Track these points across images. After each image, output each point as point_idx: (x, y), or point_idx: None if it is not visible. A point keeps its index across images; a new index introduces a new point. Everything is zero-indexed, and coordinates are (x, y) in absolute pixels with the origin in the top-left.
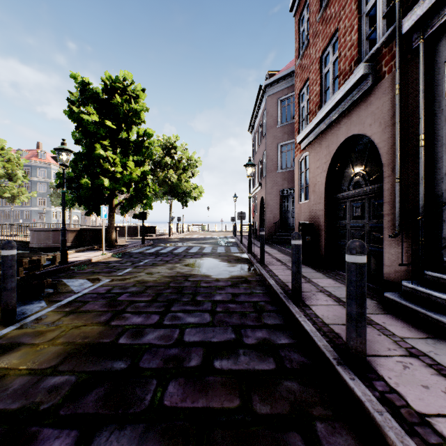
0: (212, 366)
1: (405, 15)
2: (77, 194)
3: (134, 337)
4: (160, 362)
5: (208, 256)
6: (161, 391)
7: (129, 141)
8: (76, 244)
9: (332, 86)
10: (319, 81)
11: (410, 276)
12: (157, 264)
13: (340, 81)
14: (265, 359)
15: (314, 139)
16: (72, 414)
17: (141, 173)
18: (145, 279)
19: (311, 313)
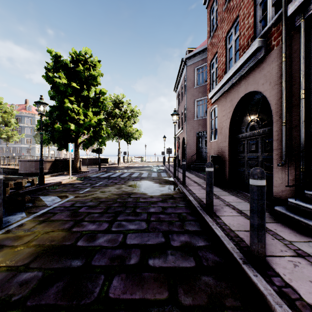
0: (147, 264)
1: (289, 3)
2: (52, 135)
3: (89, 240)
4: (107, 261)
5: (145, 179)
6: (107, 285)
7: (89, 98)
8: (51, 170)
9: (234, 57)
10: (225, 53)
11: (293, 194)
12: (108, 185)
13: (240, 53)
14: (187, 258)
15: (221, 96)
16: (36, 304)
17: (97, 120)
18: (100, 196)
19: (220, 222)
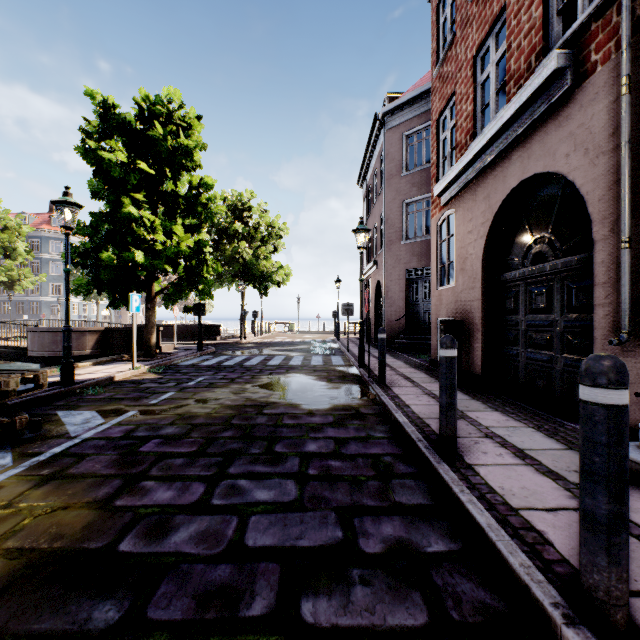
0: (296, 617)
1: None
2: (96, 276)
3: (151, 537)
4: (191, 605)
5: (296, 370)
6: None
7: (177, 196)
8: (98, 351)
9: (495, 100)
10: (472, 94)
11: None
12: (216, 384)
13: (510, 89)
14: (404, 594)
15: (464, 188)
16: None
17: (194, 244)
18: (193, 412)
19: (479, 484)
